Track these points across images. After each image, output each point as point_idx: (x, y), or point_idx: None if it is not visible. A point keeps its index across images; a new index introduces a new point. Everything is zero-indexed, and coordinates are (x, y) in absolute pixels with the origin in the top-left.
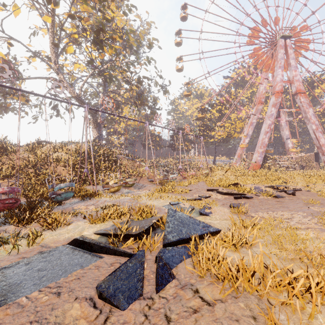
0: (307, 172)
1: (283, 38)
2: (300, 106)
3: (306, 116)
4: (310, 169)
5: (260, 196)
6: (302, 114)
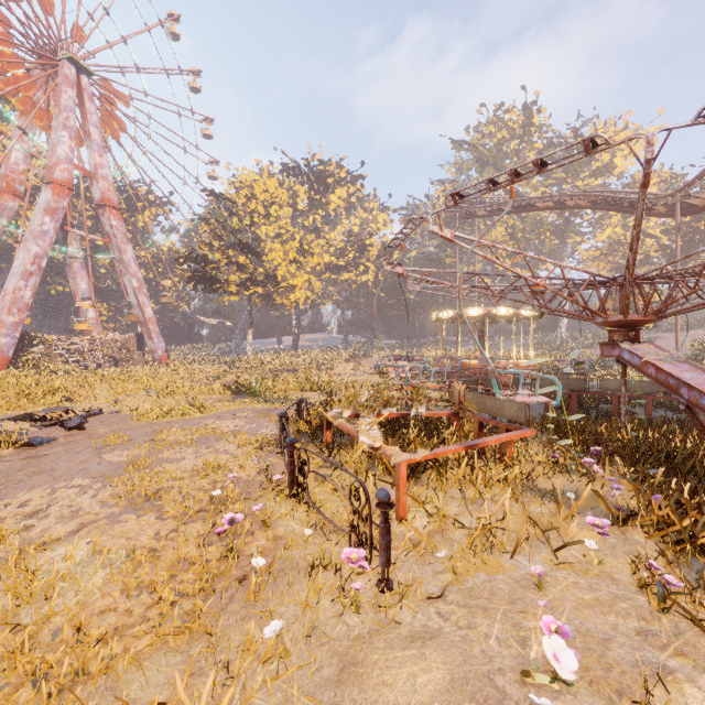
0: (123, 371)
1: (73, 64)
2: (112, 235)
3: (123, 258)
4: (130, 366)
5: None
6: (115, 252)
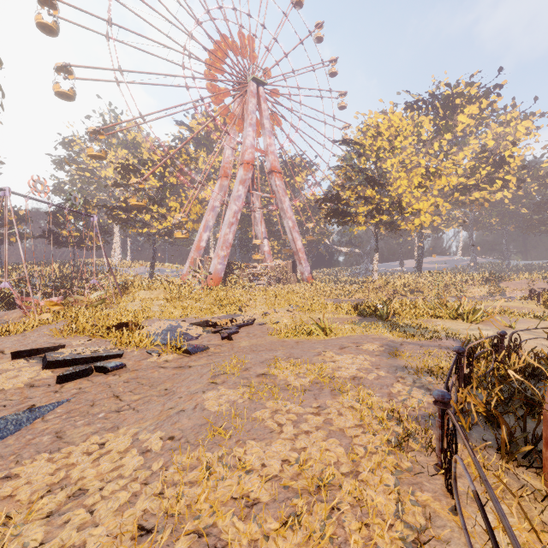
0: (282, 288)
1: (255, 81)
2: (276, 192)
3: (283, 207)
4: (287, 284)
5: (154, 356)
6: (278, 204)
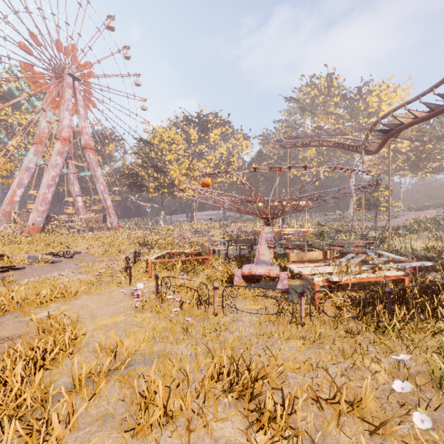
0: (96, 234)
1: (71, 76)
2: (90, 163)
3: (96, 174)
4: (99, 231)
5: (35, 265)
6: (92, 172)
